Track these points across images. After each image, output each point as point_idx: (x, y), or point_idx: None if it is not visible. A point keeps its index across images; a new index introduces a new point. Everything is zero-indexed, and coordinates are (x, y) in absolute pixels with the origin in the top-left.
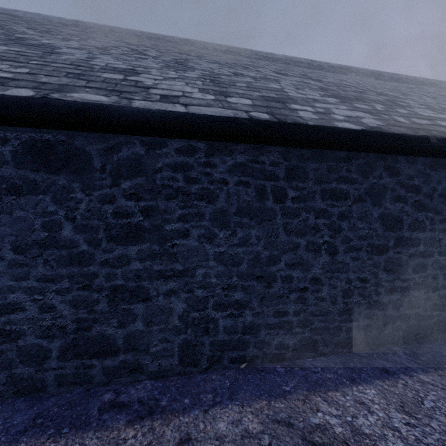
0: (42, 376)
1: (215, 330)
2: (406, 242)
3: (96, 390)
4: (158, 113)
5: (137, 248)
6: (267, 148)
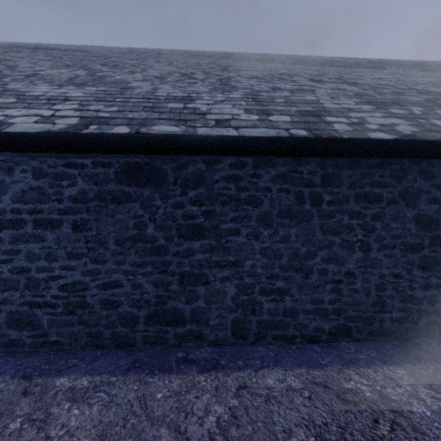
0: (133, 335)
1: (261, 311)
2: None
3: (171, 350)
4: (217, 138)
5: (200, 243)
6: (305, 160)
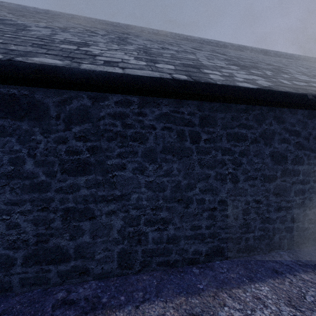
0: (9, 279)
1: (146, 241)
2: (290, 173)
3: (52, 289)
4: (101, 74)
5: (85, 178)
6: (185, 102)
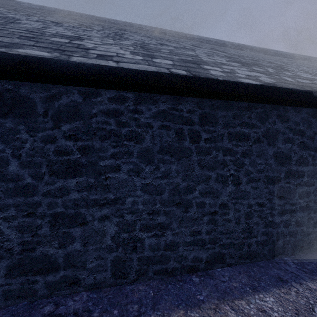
0: None
1: (142, 248)
2: (294, 174)
3: (39, 302)
4: (92, 67)
5: (75, 181)
6: (184, 99)
